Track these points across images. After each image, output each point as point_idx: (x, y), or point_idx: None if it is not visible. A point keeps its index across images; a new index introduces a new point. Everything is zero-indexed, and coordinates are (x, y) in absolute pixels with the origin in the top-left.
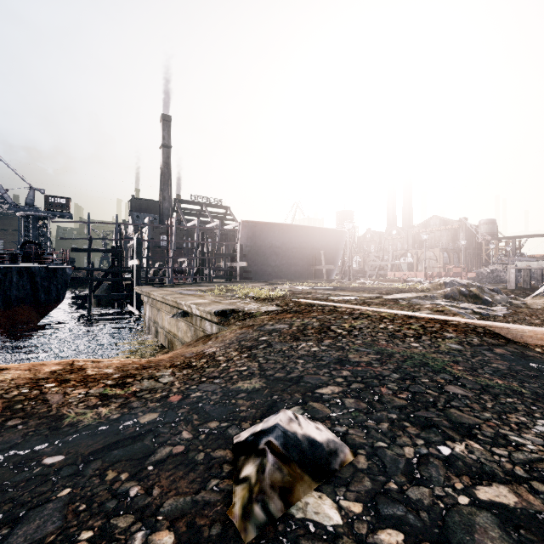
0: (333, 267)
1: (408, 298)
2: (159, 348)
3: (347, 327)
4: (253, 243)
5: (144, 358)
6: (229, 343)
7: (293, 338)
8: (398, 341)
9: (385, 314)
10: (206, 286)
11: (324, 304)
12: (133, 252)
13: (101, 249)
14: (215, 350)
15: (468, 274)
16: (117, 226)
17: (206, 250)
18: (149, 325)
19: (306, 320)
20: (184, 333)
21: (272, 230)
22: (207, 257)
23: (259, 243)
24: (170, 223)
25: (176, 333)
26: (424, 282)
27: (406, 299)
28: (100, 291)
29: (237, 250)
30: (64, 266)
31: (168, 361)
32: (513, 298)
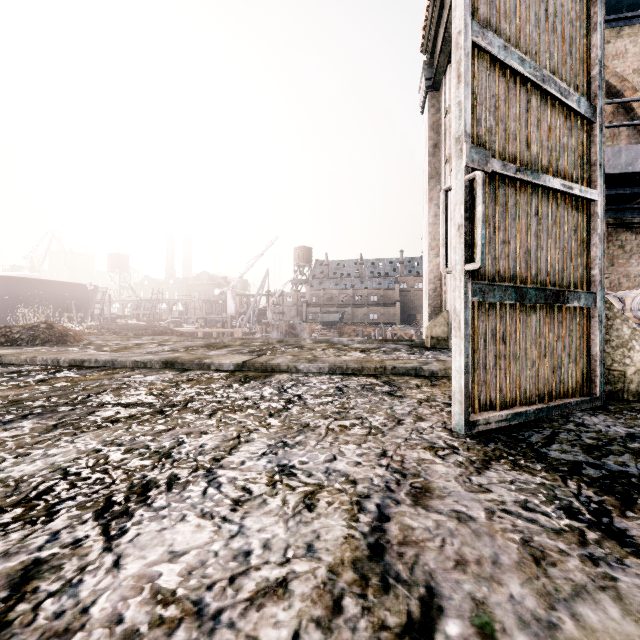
0: (84, 315)
1: None
2: None
3: None
4: None
5: None
6: None
7: None
8: None
9: None
10: None
11: None
12: None
13: None
14: None
15: None
16: None
17: None
18: None
19: None
20: None
21: (19, 283)
22: None
23: (4, 294)
24: None
25: None
26: None
27: None
28: None
29: None
30: None
31: None
32: None
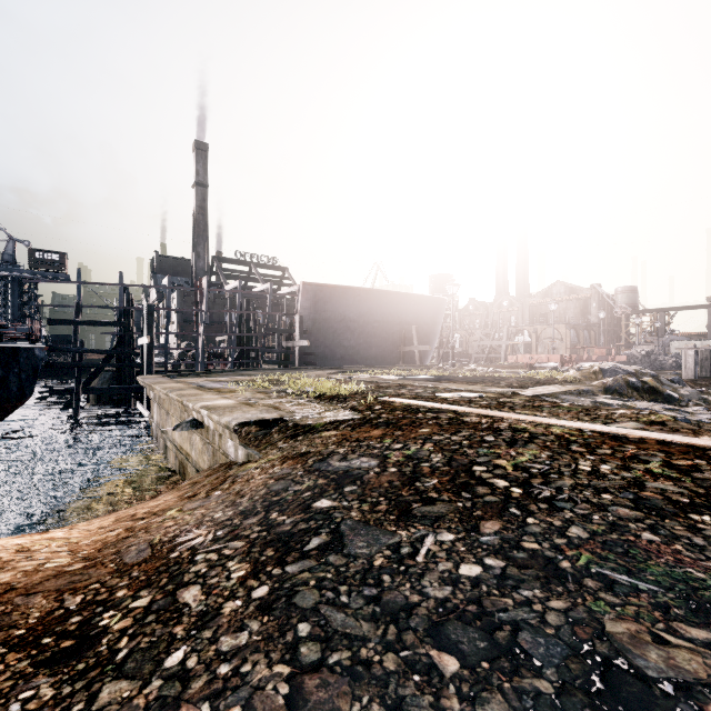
0: (429, 348)
1: (553, 394)
2: (165, 473)
3: (510, 471)
4: (319, 314)
5: (136, 492)
6: (243, 513)
7: (396, 510)
8: (681, 528)
9: (561, 432)
10: (248, 375)
11: (434, 408)
12: (143, 326)
13: (94, 321)
14: (200, 542)
15: (616, 357)
16: (122, 288)
17: (252, 324)
18: (156, 434)
19: (413, 447)
20: (199, 454)
21: (345, 297)
22: (254, 333)
23: (327, 314)
24: (199, 286)
25: (189, 452)
26: (562, 369)
27: (551, 395)
28: (101, 381)
29: (295, 324)
30: (30, 345)
31: (58, 588)
32: (706, 393)
